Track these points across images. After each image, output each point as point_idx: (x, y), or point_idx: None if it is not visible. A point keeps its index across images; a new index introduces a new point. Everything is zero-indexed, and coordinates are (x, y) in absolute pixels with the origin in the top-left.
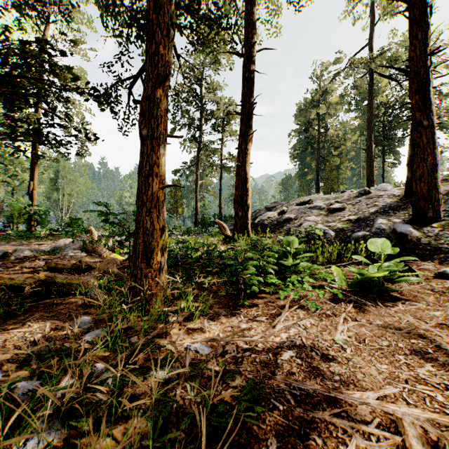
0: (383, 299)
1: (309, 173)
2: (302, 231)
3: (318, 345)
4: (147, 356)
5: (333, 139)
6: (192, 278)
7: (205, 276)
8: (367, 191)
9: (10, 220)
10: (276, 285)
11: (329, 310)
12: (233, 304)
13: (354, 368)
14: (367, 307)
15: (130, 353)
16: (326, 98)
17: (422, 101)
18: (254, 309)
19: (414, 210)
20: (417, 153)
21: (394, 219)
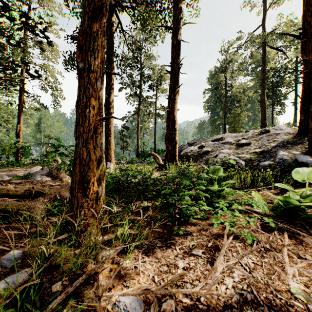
0: (311, 227)
1: (218, 119)
2: (218, 161)
3: (275, 302)
4: None
5: (236, 94)
6: (131, 202)
7: (141, 201)
8: (267, 130)
9: (3, 153)
10: (204, 209)
11: (267, 243)
12: (167, 231)
13: None
14: (302, 237)
15: None
16: (230, 66)
17: None
18: (189, 239)
19: (310, 144)
20: None
21: (293, 151)
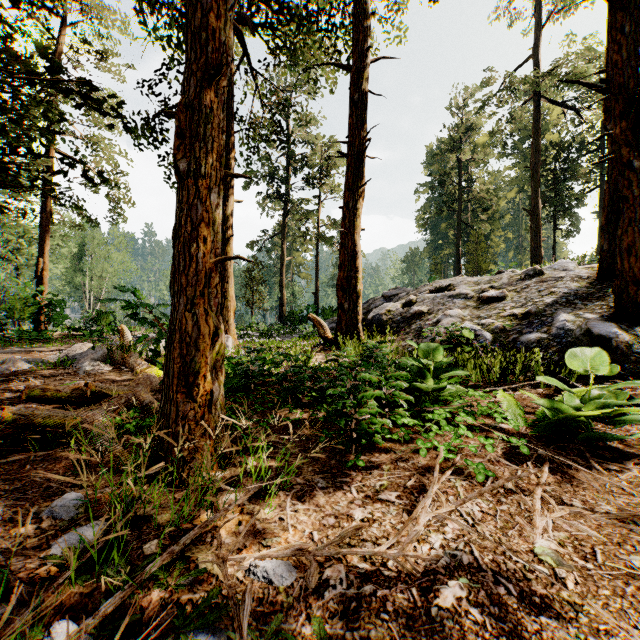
0: (597, 455)
1: (444, 246)
2: (441, 332)
3: (506, 567)
4: (169, 592)
5: (481, 196)
6: (270, 411)
7: (290, 409)
8: (538, 271)
9: (10, 315)
10: (407, 424)
11: (510, 480)
12: (337, 463)
13: (596, 635)
14: (575, 472)
15: (130, 592)
16: (470, 137)
17: (631, 130)
18: (374, 476)
19: (617, 300)
20: (623, 212)
21: (585, 313)
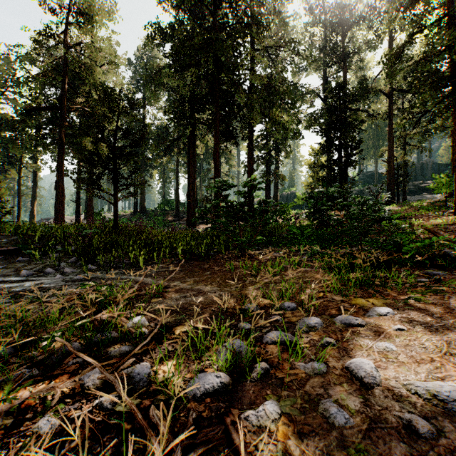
0: None
1: None
2: None
3: None
4: None
5: None
6: None
7: None
8: None
9: None
10: None
11: None
12: None
13: None
14: None
15: None
16: None
17: None
18: None
19: None
20: None
21: None
